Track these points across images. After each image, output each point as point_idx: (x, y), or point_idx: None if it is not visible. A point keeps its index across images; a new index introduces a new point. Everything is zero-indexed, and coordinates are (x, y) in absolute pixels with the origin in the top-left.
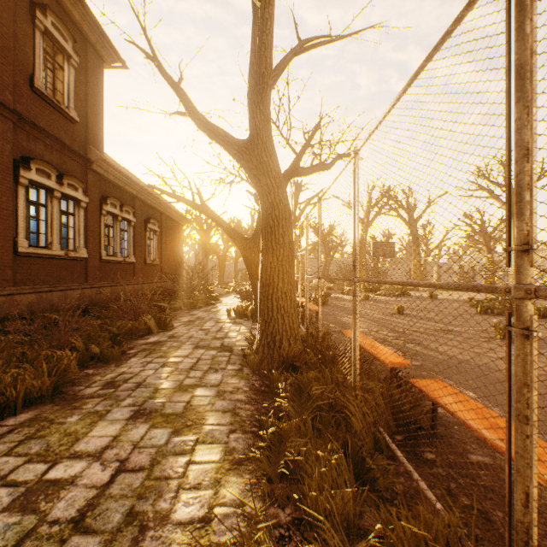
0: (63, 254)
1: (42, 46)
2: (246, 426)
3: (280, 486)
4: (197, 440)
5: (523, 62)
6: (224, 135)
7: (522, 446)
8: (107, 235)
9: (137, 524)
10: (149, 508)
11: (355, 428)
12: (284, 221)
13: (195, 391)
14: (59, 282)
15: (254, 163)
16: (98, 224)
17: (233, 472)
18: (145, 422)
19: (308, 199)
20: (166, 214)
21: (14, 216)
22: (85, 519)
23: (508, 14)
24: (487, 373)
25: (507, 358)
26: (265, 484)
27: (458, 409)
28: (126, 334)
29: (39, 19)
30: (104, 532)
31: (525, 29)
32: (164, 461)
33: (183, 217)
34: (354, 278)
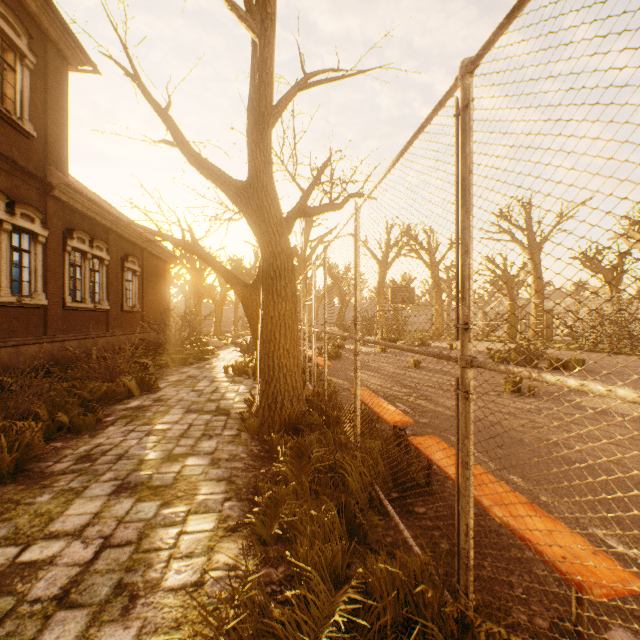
0: (15, 300)
1: None
2: (242, 493)
3: (275, 548)
4: (190, 511)
5: (465, 176)
6: (220, 174)
7: (464, 487)
8: (72, 276)
9: (127, 594)
10: (139, 579)
11: (352, 488)
12: (286, 273)
13: (186, 461)
14: (9, 336)
15: (253, 208)
16: (61, 263)
17: (227, 538)
18: (130, 496)
19: (321, 236)
20: (149, 250)
21: None
22: (70, 595)
23: (457, 132)
24: (490, 427)
25: (456, 416)
26: (259, 547)
27: (445, 463)
28: (101, 399)
29: None
30: (92, 605)
31: (466, 150)
32: (153, 533)
33: (170, 254)
34: (355, 336)
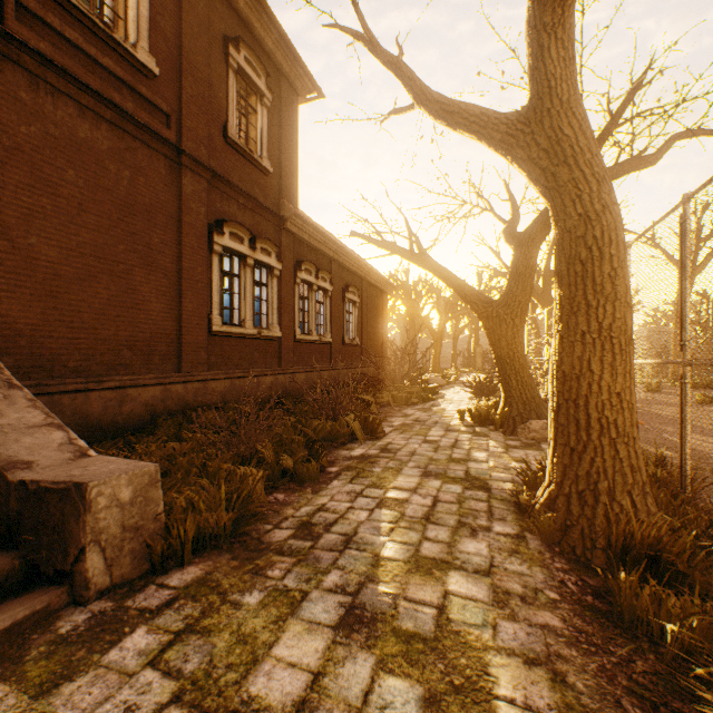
0: (256, 332)
1: (235, 89)
2: None
3: None
4: None
5: None
6: (478, 113)
7: None
8: (301, 309)
9: None
10: None
11: None
12: (613, 248)
13: (446, 580)
14: (252, 366)
15: (541, 146)
16: (292, 295)
17: None
18: (367, 647)
19: None
20: (367, 279)
21: (208, 290)
22: None
23: None
24: None
25: None
26: None
27: None
28: (324, 439)
29: (232, 56)
30: None
31: None
32: None
33: (387, 282)
34: None
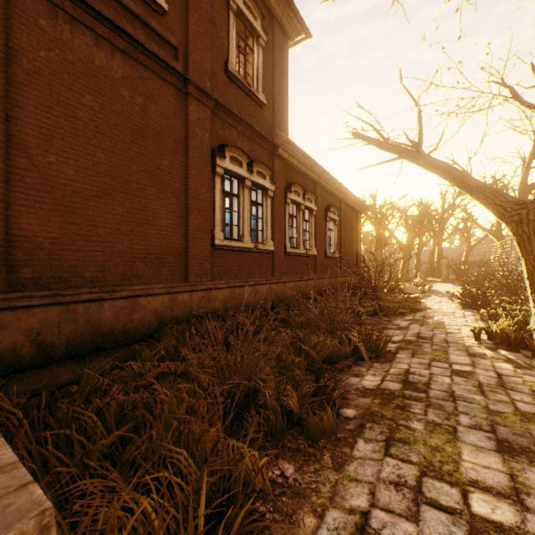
0: (252, 246)
1: (234, 30)
2: None
3: None
4: None
5: None
6: None
7: None
8: (290, 226)
9: None
10: None
11: None
12: None
13: None
14: (249, 276)
15: None
16: (283, 214)
17: None
18: None
19: None
20: (344, 201)
21: (211, 208)
22: None
23: None
24: None
25: None
26: None
27: None
28: (324, 357)
29: None
30: None
31: None
32: None
33: (361, 204)
34: None
